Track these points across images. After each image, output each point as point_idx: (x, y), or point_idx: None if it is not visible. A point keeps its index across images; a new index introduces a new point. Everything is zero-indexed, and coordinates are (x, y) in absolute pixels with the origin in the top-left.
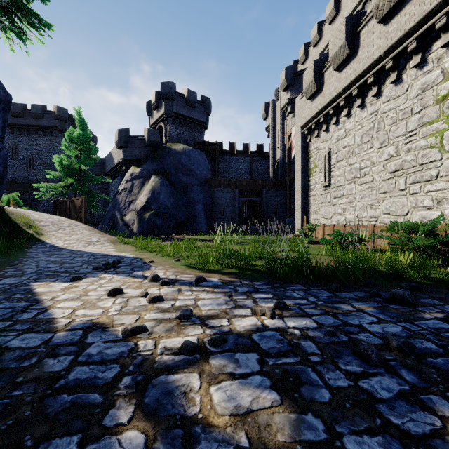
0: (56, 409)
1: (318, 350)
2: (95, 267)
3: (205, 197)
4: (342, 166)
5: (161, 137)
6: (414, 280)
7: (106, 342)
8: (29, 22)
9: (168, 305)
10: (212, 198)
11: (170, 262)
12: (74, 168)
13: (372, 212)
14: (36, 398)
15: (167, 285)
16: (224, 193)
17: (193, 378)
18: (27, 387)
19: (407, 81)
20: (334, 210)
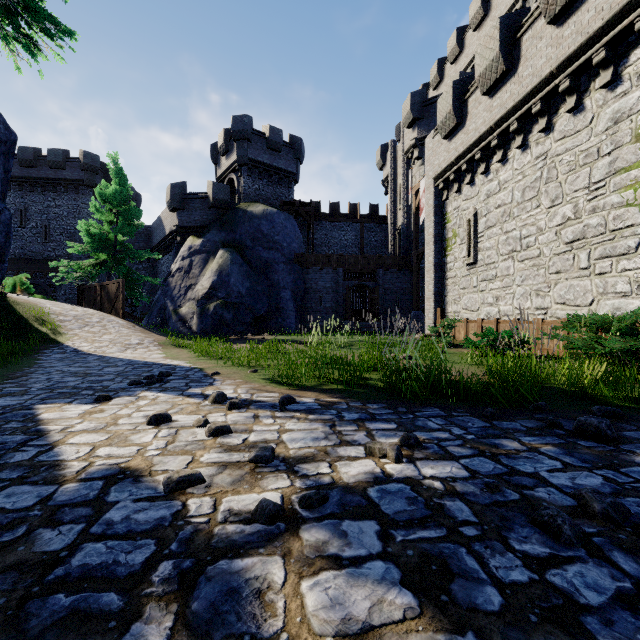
0: (43, 621)
1: (474, 516)
2: (132, 381)
3: (295, 280)
4: (494, 235)
5: (231, 194)
6: (610, 402)
7: (139, 500)
8: (41, 28)
9: (237, 440)
10: (305, 281)
11: (244, 373)
12: (108, 238)
13: (538, 301)
14: (13, 601)
15: (237, 409)
16: (323, 274)
17: (273, 565)
18: (2, 580)
19: (592, 109)
20: (482, 299)
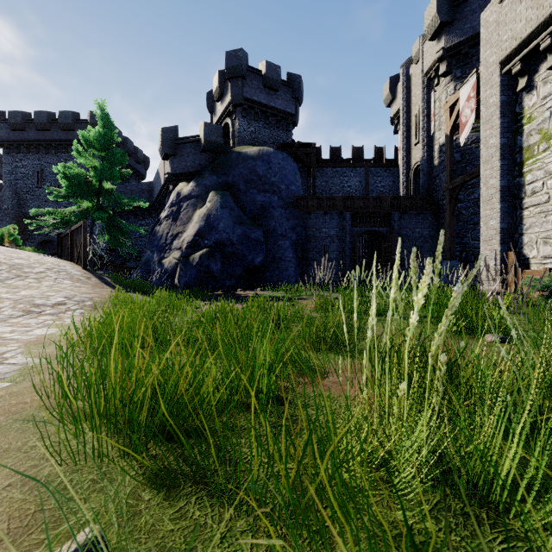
0: None
1: None
2: None
3: (294, 227)
4: None
5: (227, 143)
6: None
7: None
8: None
9: None
10: (305, 228)
11: None
12: (93, 184)
13: None
14: None
15: None
16: (326, 220)
17: None
18: None
19: None
20: None
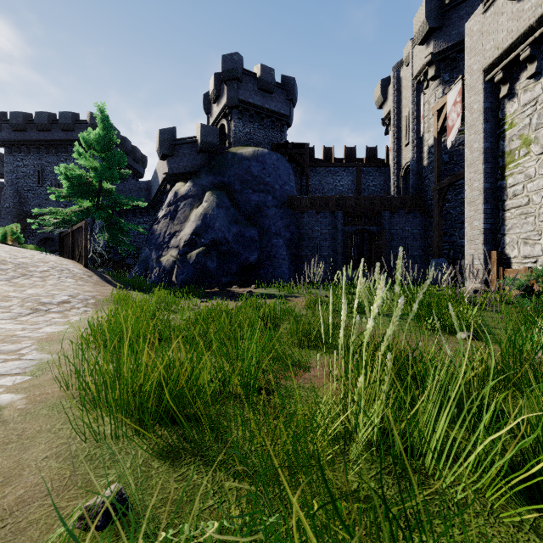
0: None
1: None
2: None
3: (287, 225)
4: None
5: (223, 143)
6: None
7: None
8: None
9: None
10: (299, 227)
11: None
12: (93, 185)
13: None
14: None
15: None
16: (319, 219)
17: None
18: None
19: None
20: None
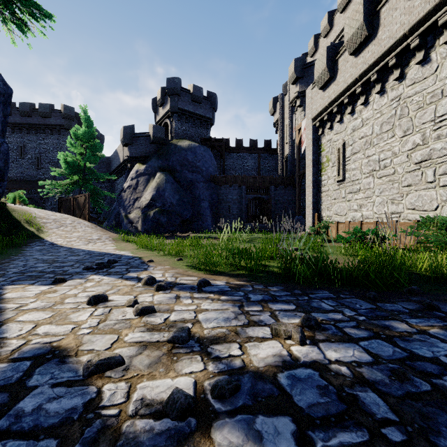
0: None
1: (393, 412)
2: (85, 267)
3: (211, 194)
4: (358, 159)
5: (166, 134)
6: None
7: (57, 384)
8: (30, 13)
9: (159, 319)
10: (218, 195)
11: (172, 261)
12: (79, 165)
13: (393, 207)
14: None
15: (163, 291)
16: (231, 190)
17: None
18: None
19: (437, 60)
20: (349, 206)
